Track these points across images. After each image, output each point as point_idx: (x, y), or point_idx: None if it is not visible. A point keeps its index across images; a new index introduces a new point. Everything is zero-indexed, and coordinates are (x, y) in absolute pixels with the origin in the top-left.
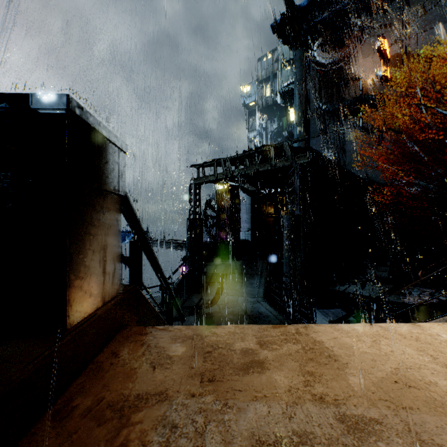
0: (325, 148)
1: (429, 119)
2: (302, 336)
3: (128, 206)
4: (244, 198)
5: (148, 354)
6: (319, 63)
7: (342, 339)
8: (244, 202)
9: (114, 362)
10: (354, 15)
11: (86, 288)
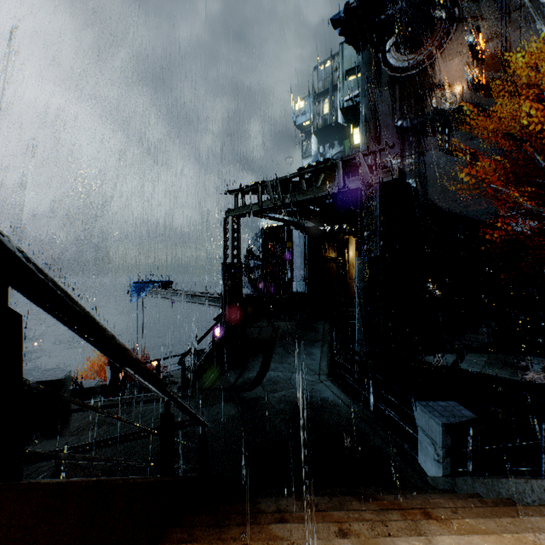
0: None
1: None
2: None
3: None
4: (298, 238)
5: None
6: (393, 68)
7: None
8: (297, 243)
9: None
10: (438, 5)
11: None
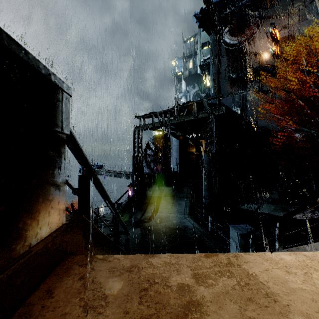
0: (232, 105)
1: (310, 82)
2: (235, 268)
3: (74, 144)
4: (174, 141)
5: (83, 292)
6: (228, 44)
7: (274, 271)
8: (173, 144)
9: (46, 304)
10: (253, 9)
11: (20, 225)
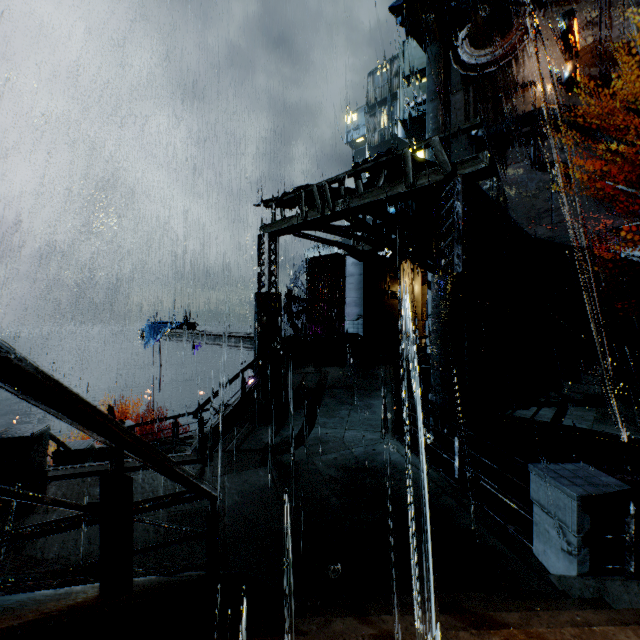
0: None
1: None
2: None
3: None
4: (352, 265)
5: None
6: (465, 66)
7: None
8: (351, 272)
9: None
10: None
11: None
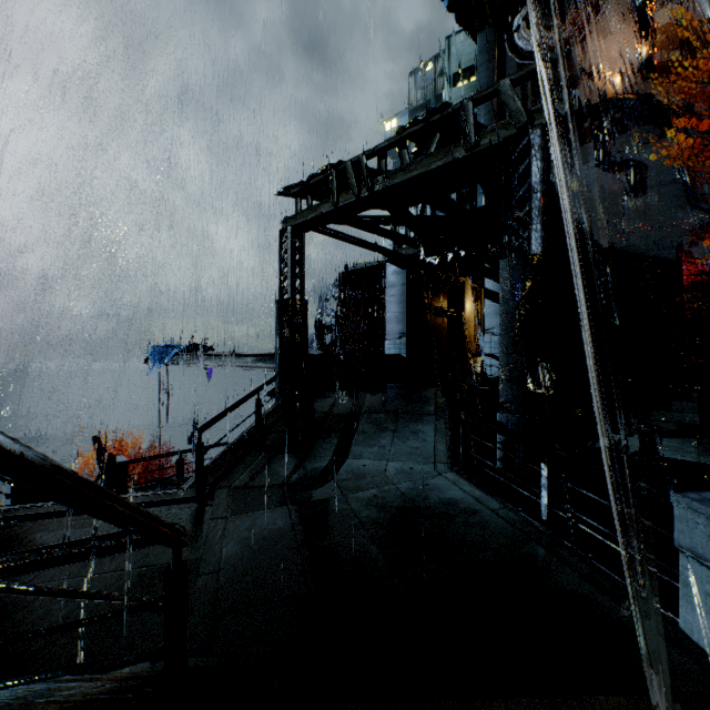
0: None
1: None
2: None
3: None
4: (393, 274)
5: None
6: (522, 55)
7: None
8: (392, 283)
9: None
10: None
11: None
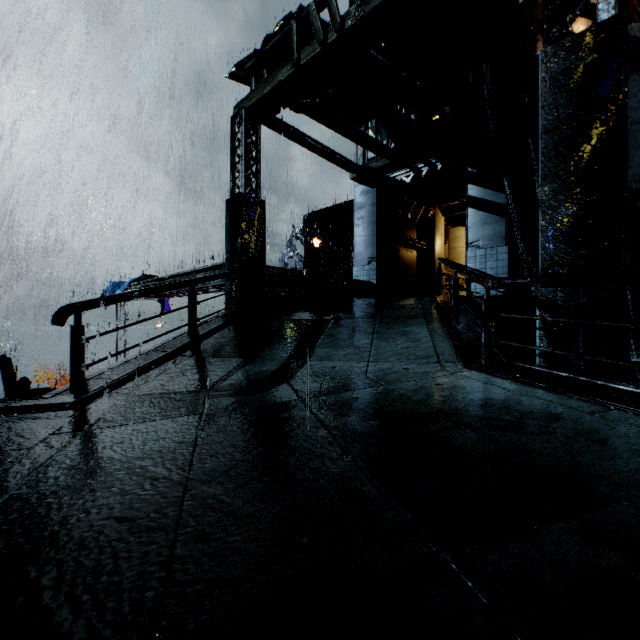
0: None
1: None
2: None
3: None
4: (361, 195)
5: None
6: None
7: None
8: (360, 204)
9: None
10: None
11: None
